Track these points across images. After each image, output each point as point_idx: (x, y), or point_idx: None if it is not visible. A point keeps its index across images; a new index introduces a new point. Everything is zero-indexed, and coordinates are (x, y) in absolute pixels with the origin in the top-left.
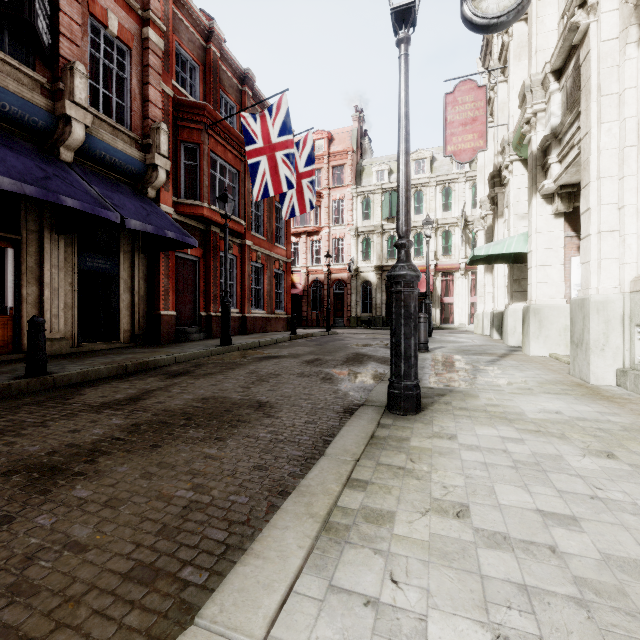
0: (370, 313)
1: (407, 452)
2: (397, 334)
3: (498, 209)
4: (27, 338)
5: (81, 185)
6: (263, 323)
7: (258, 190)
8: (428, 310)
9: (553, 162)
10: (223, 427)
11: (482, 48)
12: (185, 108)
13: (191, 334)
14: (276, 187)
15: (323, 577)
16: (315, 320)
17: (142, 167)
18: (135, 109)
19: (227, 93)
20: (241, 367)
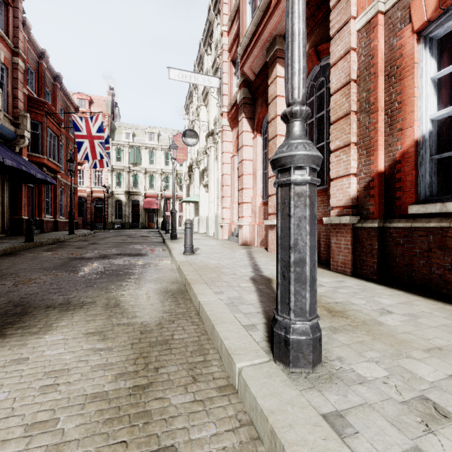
0: (121, 220)
1: (178, 241)
2: (173, 223)
3: (191, 180)
4: (27, 227)
5: (7, 153)
6: (64, 225)
7: (82, 155)
8: (165, 219)
9: (205, 177)
10: (137, 244)
11: (185, 105)
12: (33, 101)
13: (34, 230)
14: (94, 156)
15: (176, 244)
16: (79, 224)
17: (15, 136)
18: (10, 102)
19: (47, 86)
20: (105, 239)
